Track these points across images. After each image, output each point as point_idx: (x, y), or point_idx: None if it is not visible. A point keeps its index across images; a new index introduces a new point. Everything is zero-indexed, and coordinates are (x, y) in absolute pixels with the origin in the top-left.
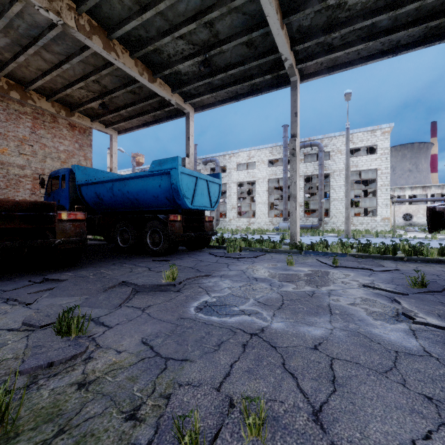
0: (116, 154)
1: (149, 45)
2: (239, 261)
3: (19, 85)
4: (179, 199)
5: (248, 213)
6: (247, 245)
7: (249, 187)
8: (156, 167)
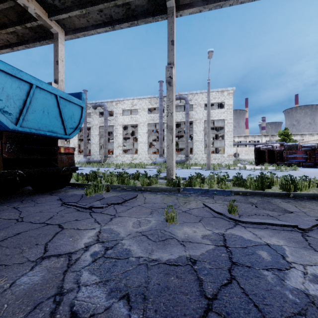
0: None
1: None
2: (91, 214)
3: None
4: None
5: (133, 151)
6: (120, 181)
7: (134, 131)
8: None
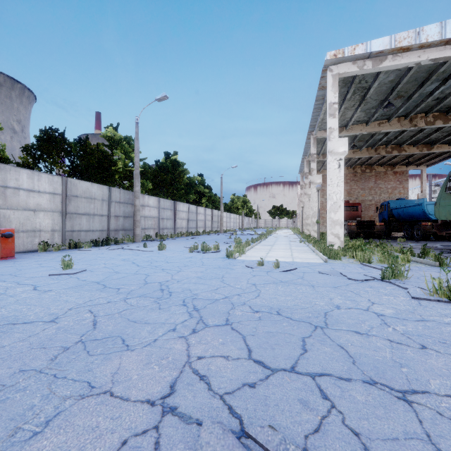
0: (425, 180)
1: (420, 142)
2: None
3: (369, 166)
4: (426, 216)
5: None
6: None
7: None
8: (416, 202)
